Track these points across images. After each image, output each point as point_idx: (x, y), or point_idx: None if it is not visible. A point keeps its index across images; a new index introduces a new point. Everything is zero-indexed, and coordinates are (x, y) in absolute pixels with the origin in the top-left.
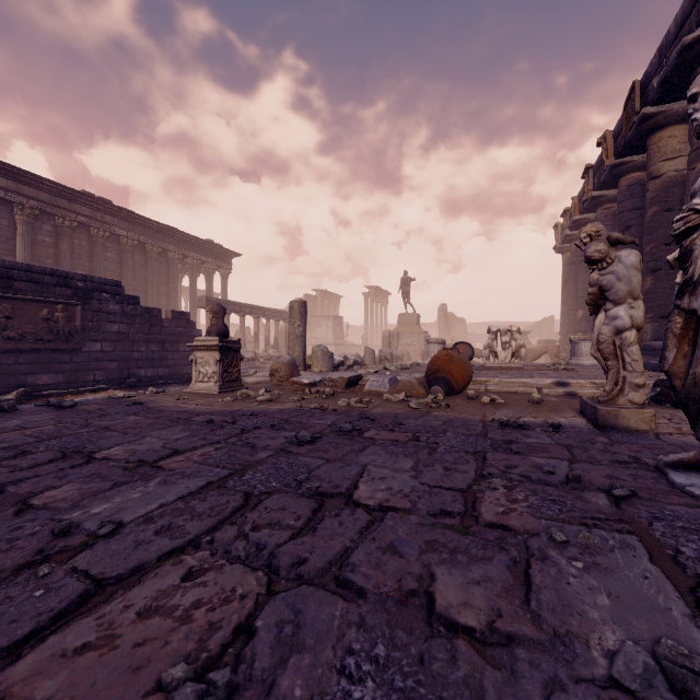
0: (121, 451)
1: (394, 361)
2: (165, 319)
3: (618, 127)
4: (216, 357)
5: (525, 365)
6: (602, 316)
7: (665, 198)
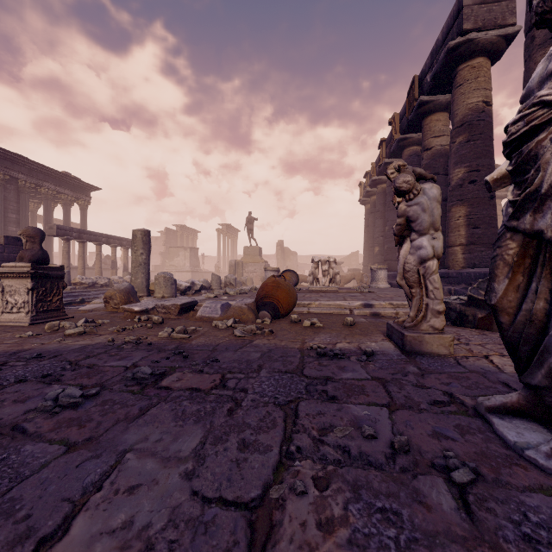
0: None
1: (238, 286)
2: None
3: (403, 111)
4: (27, 285)
5: (340, 289)
6: (406, 247)
7: (434, 165)
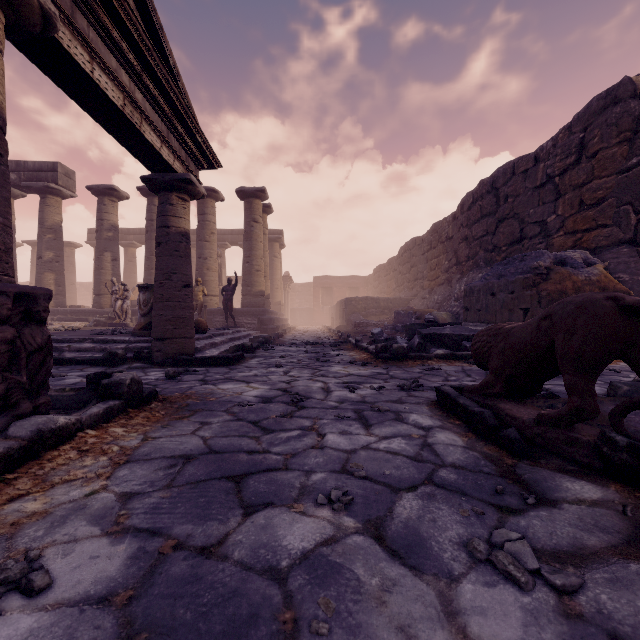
0: None
1: None
2: None
3: None
4: None
5: None
6: (119, 302)
7: None
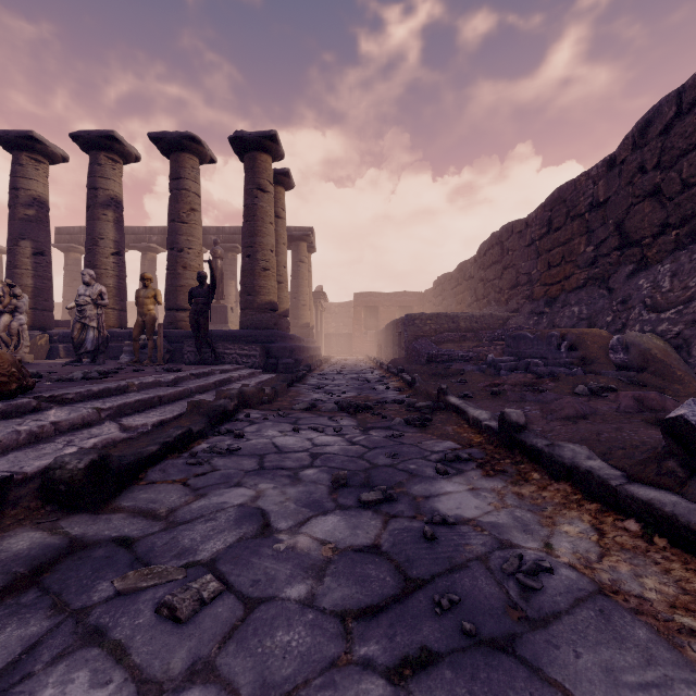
0: None
1: None
2: None
3: None
4: None
5: None
6: (5, 317)
7: None
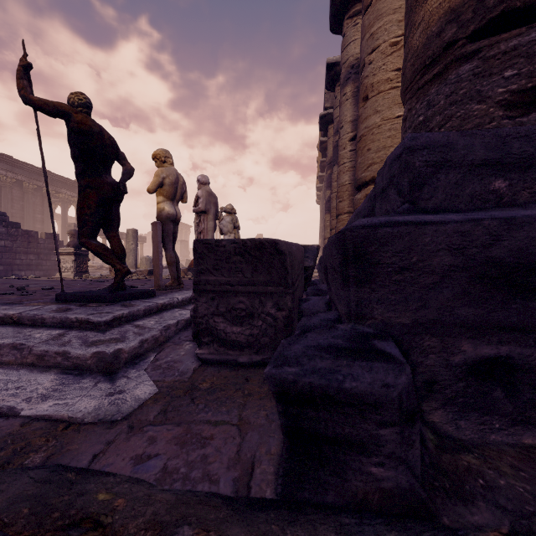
0: (23, 283)
1: None
2: (40, 239)
3: None
4: (72, 258)
5: None
6: None
7: None
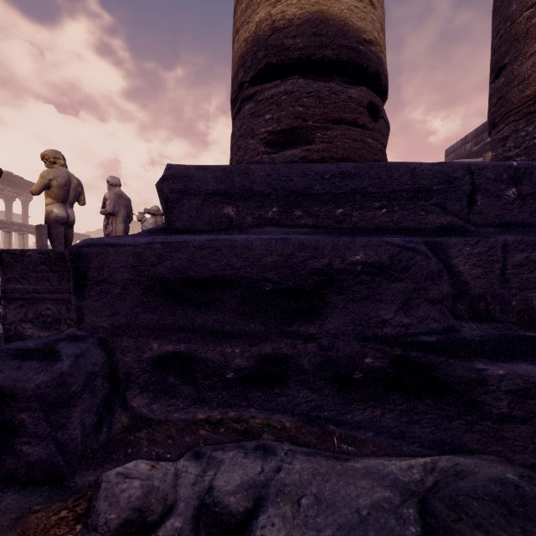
0: None
1: None
2: None
3: None
4: None
5: None
6: None
7: None
